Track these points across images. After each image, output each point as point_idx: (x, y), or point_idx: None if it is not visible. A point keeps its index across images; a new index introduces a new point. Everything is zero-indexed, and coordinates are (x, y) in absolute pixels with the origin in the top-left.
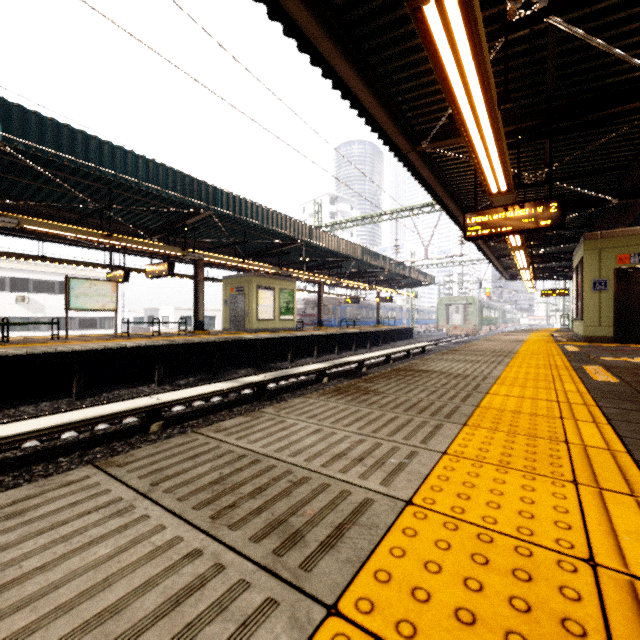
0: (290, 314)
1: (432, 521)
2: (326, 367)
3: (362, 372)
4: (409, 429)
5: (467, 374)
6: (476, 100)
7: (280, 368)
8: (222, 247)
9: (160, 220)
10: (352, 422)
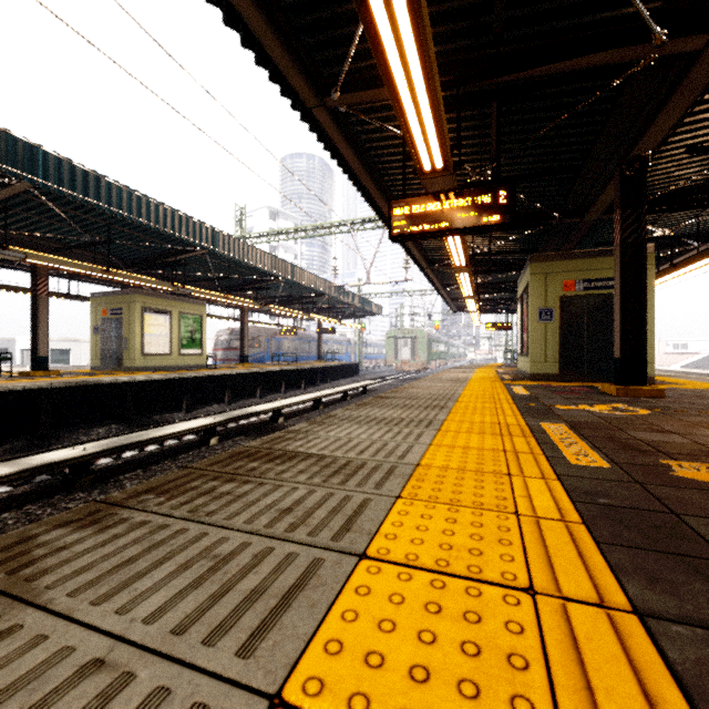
0: (196, 347)
1: None
2: (215, 423)
3: (277, 424)
4: None
5: (363, 460)
6: None
7: (167, 422)
8: (75, 248)
9: None
10: None
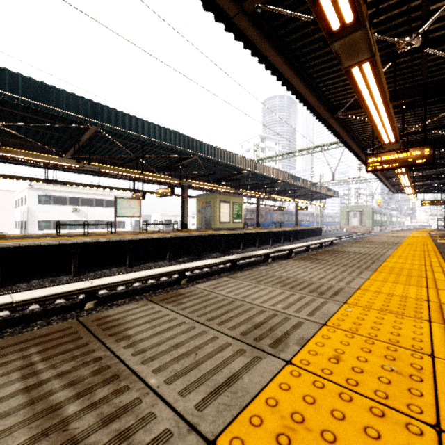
0: (239, 218)
1: (369, 292)
2: (270, 252)
3: (292, 256)
4: (348, 272)
5: (370, 253)
6: (377, 101)
7: (236, 253)
8: (199, 177)
9: (165, 162)
10: (318, 269)
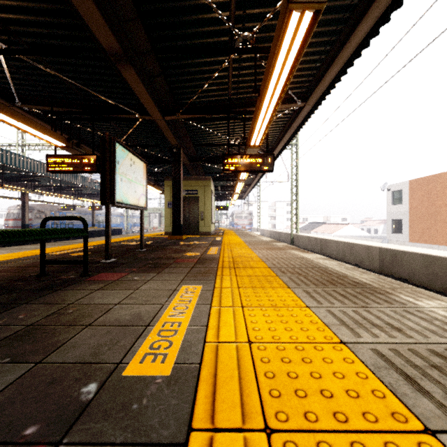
0: None
1: None
2: None
3: None
4: None
5: None
6: None
7: None
8: None
9: None
10: None
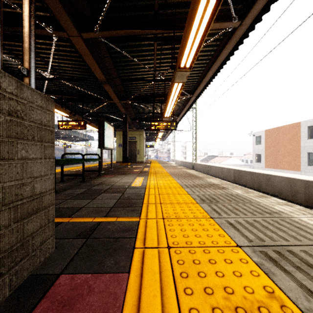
0: None
1: None
2: None
3: None
4: None
5: None
6: None
7: None
8: None
9: None
10: None
